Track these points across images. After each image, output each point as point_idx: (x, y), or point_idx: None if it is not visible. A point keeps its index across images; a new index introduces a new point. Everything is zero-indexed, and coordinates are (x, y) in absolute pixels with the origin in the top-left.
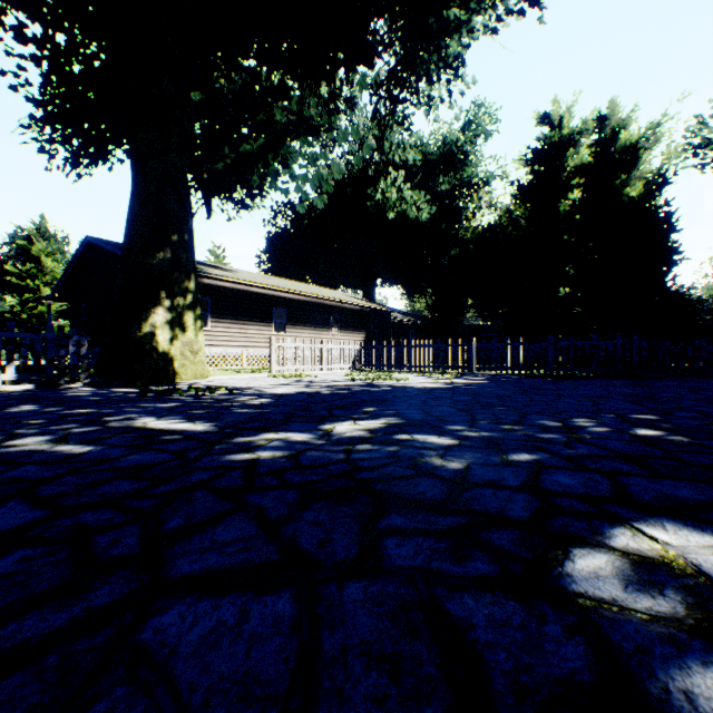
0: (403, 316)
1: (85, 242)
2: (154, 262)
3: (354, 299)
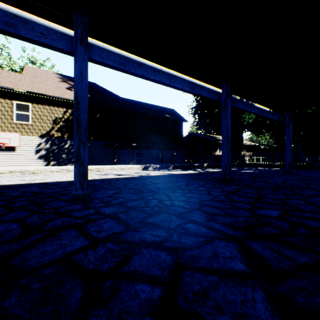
0: (260, 145)
1: (189, 133)
2: (240, 144)
3: (248, 142)
